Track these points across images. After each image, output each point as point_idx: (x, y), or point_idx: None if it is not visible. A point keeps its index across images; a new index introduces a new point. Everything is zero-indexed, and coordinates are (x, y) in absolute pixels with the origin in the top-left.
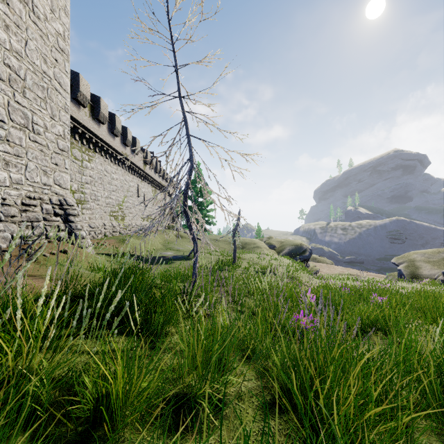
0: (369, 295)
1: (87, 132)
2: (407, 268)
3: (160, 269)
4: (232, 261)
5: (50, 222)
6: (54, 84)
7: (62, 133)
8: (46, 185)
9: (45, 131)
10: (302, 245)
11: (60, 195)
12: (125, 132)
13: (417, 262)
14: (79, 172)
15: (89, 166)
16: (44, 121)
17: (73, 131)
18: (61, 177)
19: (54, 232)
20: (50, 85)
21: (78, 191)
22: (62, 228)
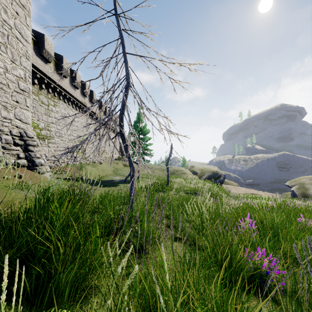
0: (296, 217)
1: (52, 82)
2: (299, 189)
3: (98, 193)
4: (166, 184)
5: (9, 150)
6: (15, 33)
7: (23, 76)
8: (6, 119)
9: (5, 72)
10: (218, 172)
11: (20, 129)
12: (84, 85)
13: (307, 185)
14: (45, 114)
15: (54, 109)
16: (4, 63)
17: (40, 81)
18: (22, 113)
19: (13, 159)
20: (11, 33)
21: (45, 129)
22: (21, 156)
